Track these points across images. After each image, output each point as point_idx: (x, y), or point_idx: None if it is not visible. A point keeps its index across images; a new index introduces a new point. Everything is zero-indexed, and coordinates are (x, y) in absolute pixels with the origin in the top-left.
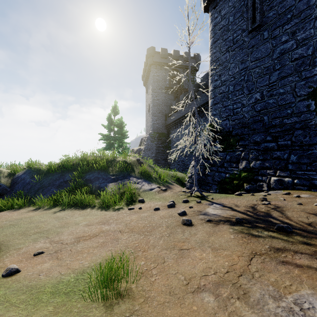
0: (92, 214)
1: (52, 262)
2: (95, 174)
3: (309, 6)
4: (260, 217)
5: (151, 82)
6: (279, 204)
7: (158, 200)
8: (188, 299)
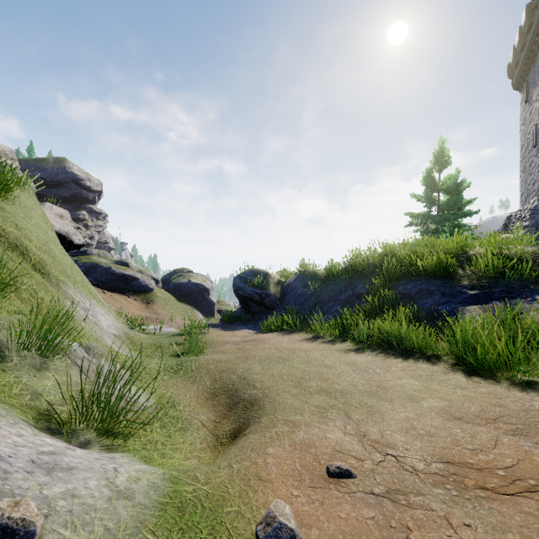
0: (443, 379)
1: None
2: (418, 283)
3: None
4: None
5: None
6: None
7: None
8: None
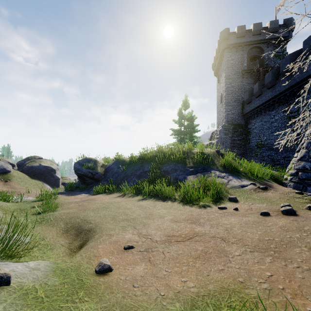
0: (175, 207)
1: (144, 266)
2: (171, 165)
3: None
4: None
5: (224, 68)
6: None
7: (258, 201)
8: None
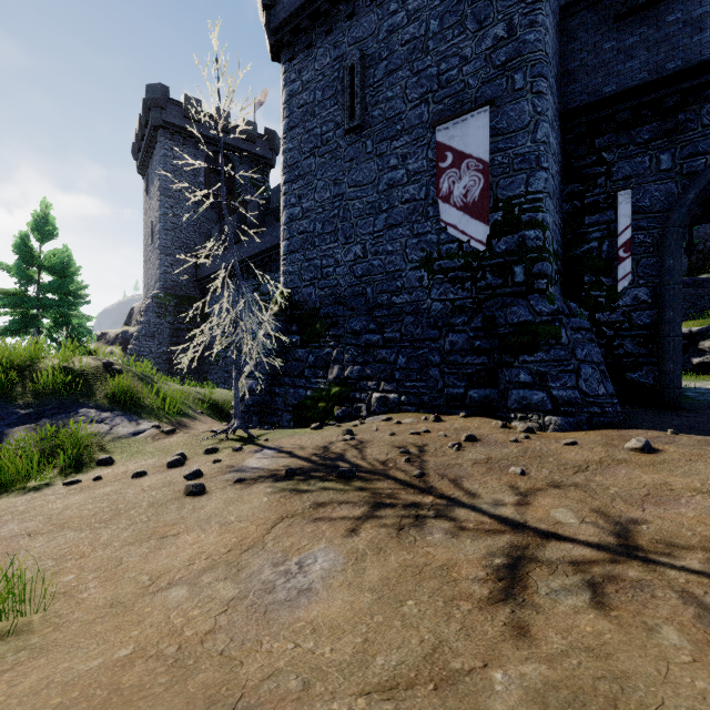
0: None
1: None
2: None
3: (422, 123)
4: (327, 461)
5: (158, 170)
6: (366, 437)
7: (149, 456)
8: (142, 603)
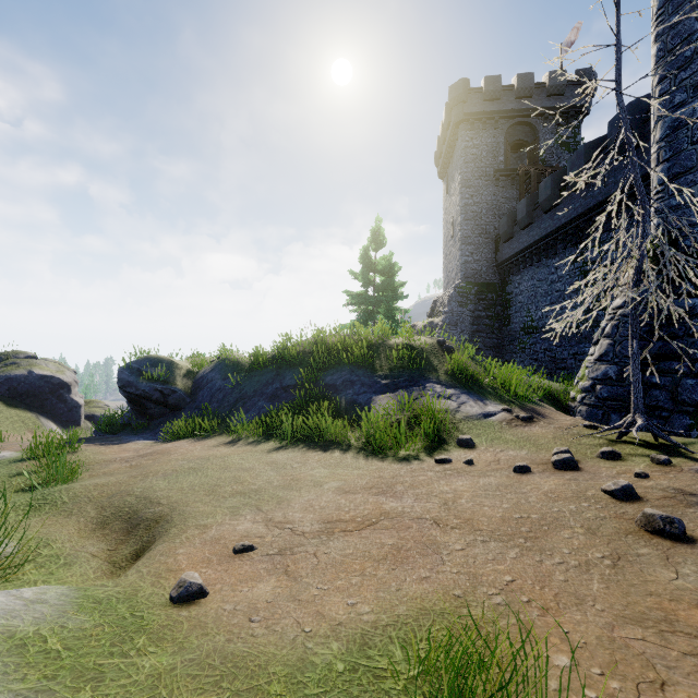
0: (348, 464)
1: (275, 583)
2: (344, 373)
3: None
4: None
5: (459, 164)
6: None
7: (514, 446)
8: None
